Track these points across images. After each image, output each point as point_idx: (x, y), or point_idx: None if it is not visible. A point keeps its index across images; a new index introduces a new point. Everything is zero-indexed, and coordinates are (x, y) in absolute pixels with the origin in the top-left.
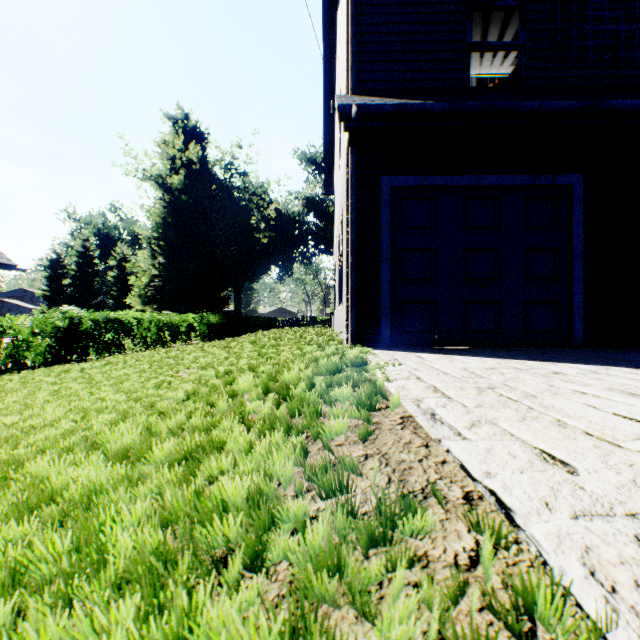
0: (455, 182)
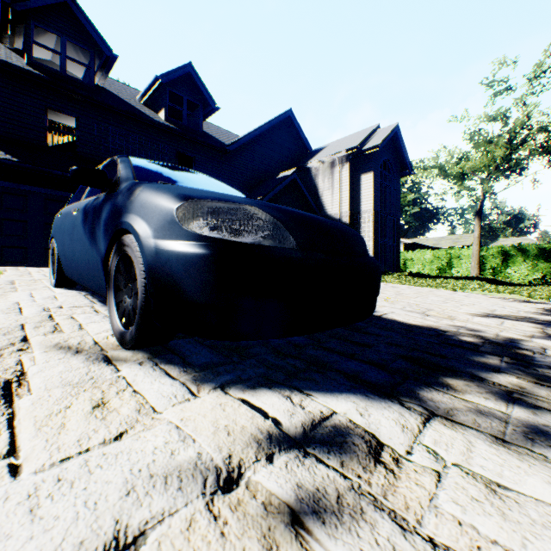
0: (39, 190)
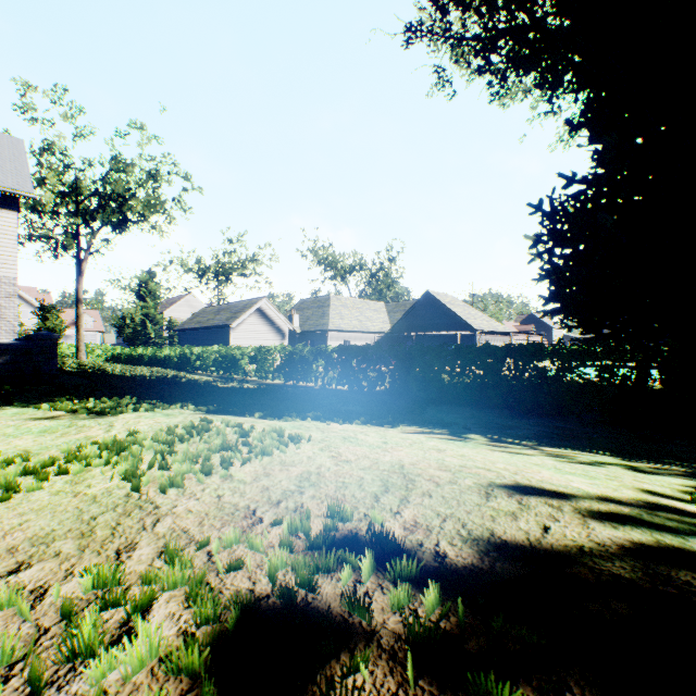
0: None
